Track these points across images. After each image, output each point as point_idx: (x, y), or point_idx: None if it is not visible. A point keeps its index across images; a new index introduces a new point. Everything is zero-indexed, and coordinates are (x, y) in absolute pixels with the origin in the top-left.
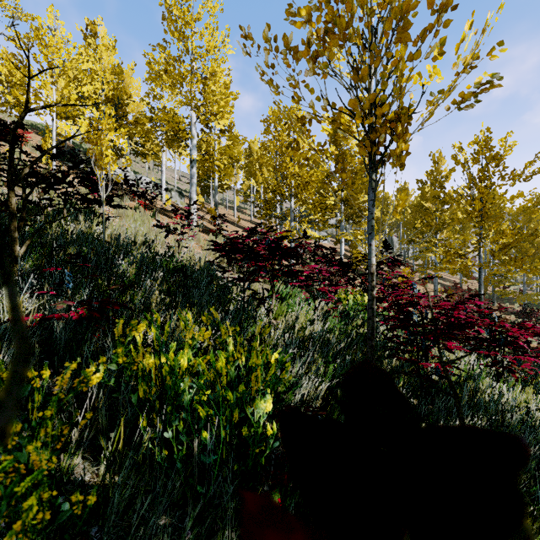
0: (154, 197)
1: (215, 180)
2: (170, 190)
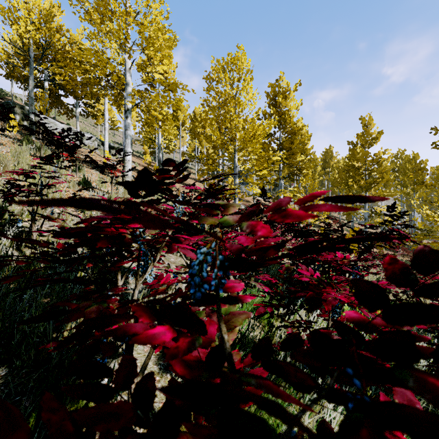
0: (73, 146)
1: (159, 138)
2: (117, 148)
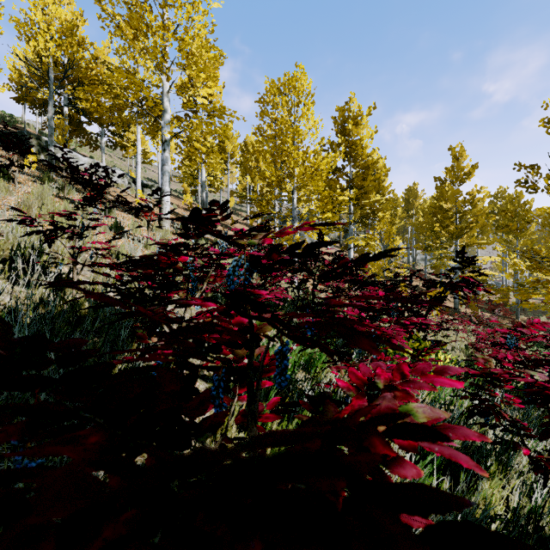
0: (103, 185)
1: (202, 174)
2: (151, 186)
